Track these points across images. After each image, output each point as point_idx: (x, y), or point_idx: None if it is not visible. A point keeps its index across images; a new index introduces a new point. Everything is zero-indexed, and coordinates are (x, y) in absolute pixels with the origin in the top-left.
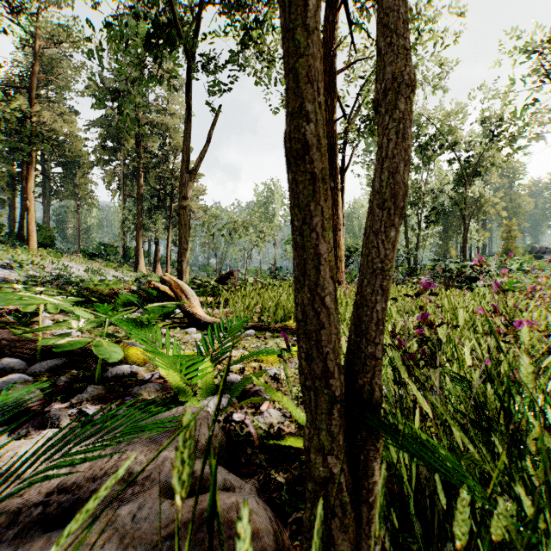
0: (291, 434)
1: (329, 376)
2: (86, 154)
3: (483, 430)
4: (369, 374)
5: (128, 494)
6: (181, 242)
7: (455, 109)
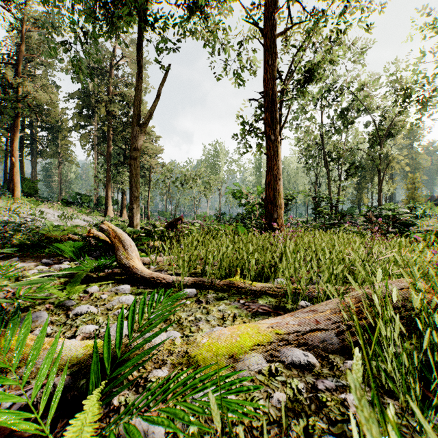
0: None
1: None
2: (66, 121)
3: None
4: None
5: None
6: (132, 190)
7: (372, 80)
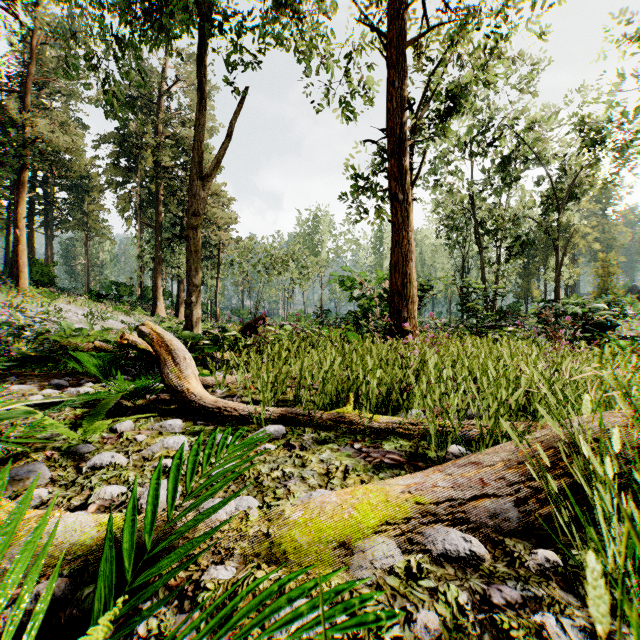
0: None
1: None
2: (96, 176)
3: None
4: None
5: None
6: (190, 276)
7: (546, 114)
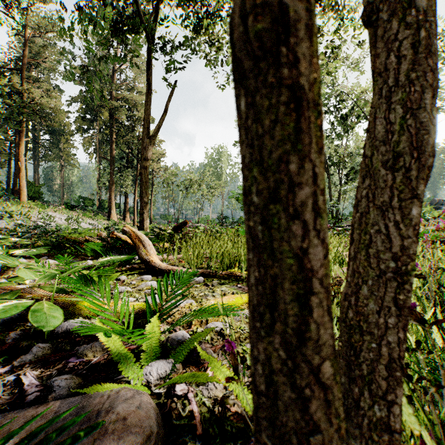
0: (237, 414)
1: None
2: (69, 124)
3: None
4: None
5: None
6: (142, 197)
7: (371, 87)
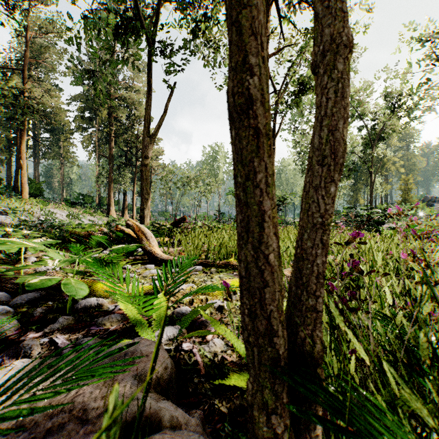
0: (233, 362)
1: (273, 334)
2: (68, 123)
3: (411, 371)
4: (310, 327)
5: (80, 434)
6: (143, 193)
7: (364, 86)
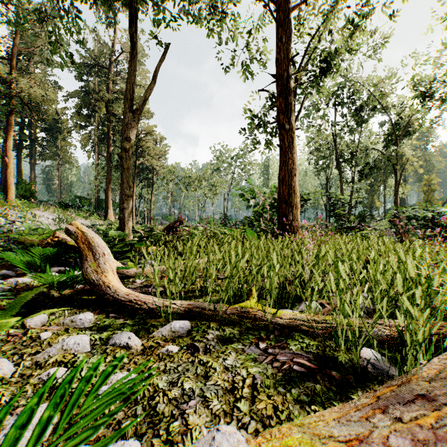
0: None
1: None
2: (66, 121)
3: None
4: None
5: None
6: (123, 187)
7: (388, 74)
